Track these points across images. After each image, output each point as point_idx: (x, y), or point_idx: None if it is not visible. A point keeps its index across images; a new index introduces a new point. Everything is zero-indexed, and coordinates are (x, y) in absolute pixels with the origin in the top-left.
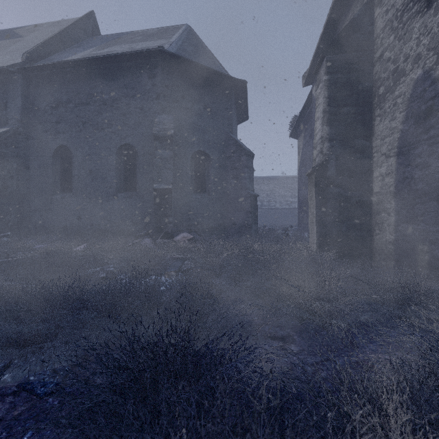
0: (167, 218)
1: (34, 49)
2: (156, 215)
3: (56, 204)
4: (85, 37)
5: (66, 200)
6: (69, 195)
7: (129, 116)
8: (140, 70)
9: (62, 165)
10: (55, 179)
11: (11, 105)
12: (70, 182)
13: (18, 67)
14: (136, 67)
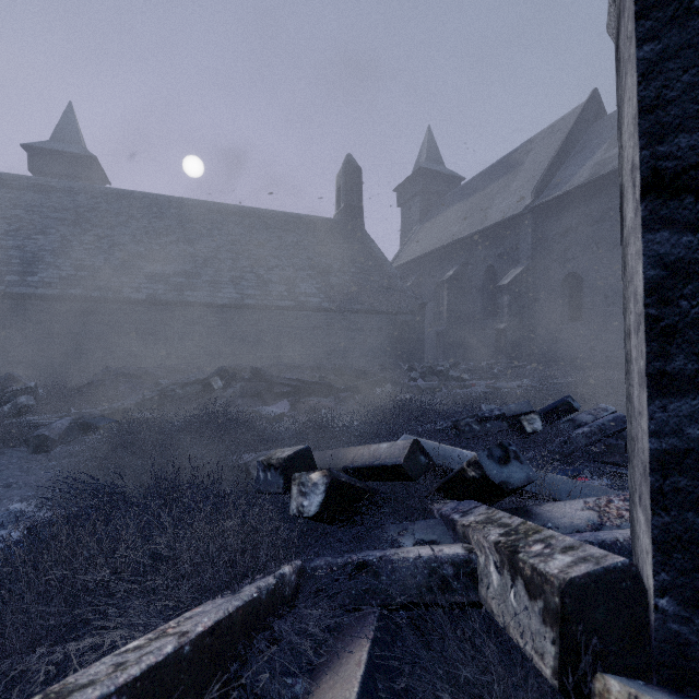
0: None
1: (540, 181)
2: None
3: (565, 335)
4: (586, 129)
5: (575, 330)
6: (578, 324)
7: None
8: None
9: (570, 293)
10: (562, 308)
11: (522, 244)
12: (580, 310)
13: (529, 208)
14: None
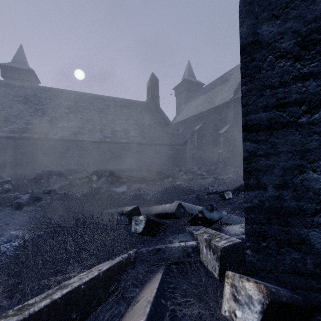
0: None
1: (237, 87)
2: None
3: None
4: None
5: None
6: None
7: None
8: None
9: None
10: None
11: (229, 115)
12: None
13: (232, 99)
14: None
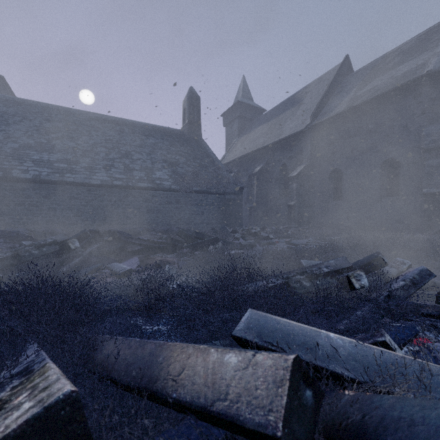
0: (437, 217)
1: (315, 110)
2: (426, 215)
3: (331, 209)
4: (342, 80)
5: (338, 206)
6: (340, 202)
7: (393, 136)
8: (403, 96)
9: (334, 182)
10: (329, 192)
11: (304, 150)
12: (341, 193)
13: (309, 126)
14: (399, 94)
